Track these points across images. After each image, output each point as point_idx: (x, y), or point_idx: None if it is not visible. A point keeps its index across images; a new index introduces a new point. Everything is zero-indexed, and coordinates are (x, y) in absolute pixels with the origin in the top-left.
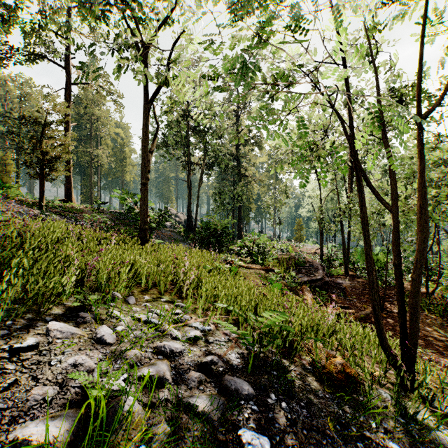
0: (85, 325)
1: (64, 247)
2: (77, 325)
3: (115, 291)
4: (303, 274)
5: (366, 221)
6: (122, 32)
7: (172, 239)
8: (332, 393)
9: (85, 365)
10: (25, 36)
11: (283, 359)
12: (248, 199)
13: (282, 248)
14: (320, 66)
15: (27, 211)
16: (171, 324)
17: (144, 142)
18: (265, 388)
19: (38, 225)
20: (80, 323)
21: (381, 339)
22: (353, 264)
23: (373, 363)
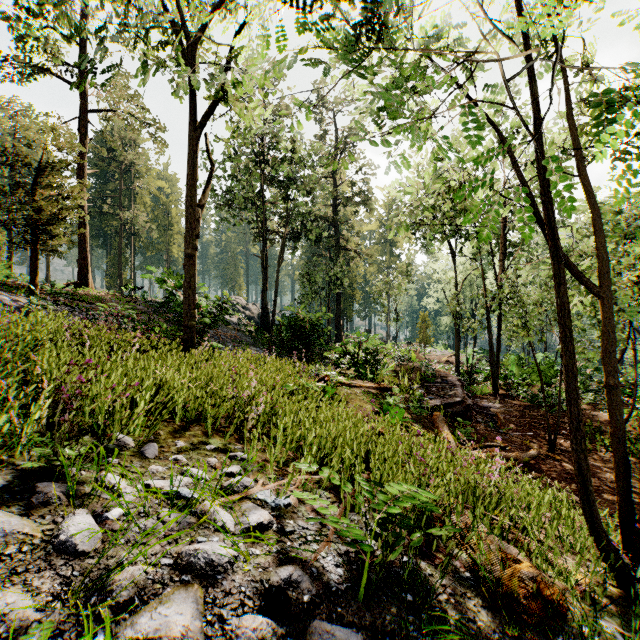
0: (46, 509)
1: (45, 356)
2: (27, 512)
3: (124, 434)
4: (434, 395)
5: (567, 311)
6: (150, 8)
7: (238, 342)
8: (519, 638)
9: (10, 616)
10: (17, 37)
11: (421, 560)
12: (351, 283)
13: (401, 356)
14: (478, 46)
15: (8, 299)
16: (218, 497)
17: (190, 190)
18: (394, 639)
19: (7, 320)
20: (35, 505)
21: (591, 520)
22: (505, 378)
23: (578, 563)
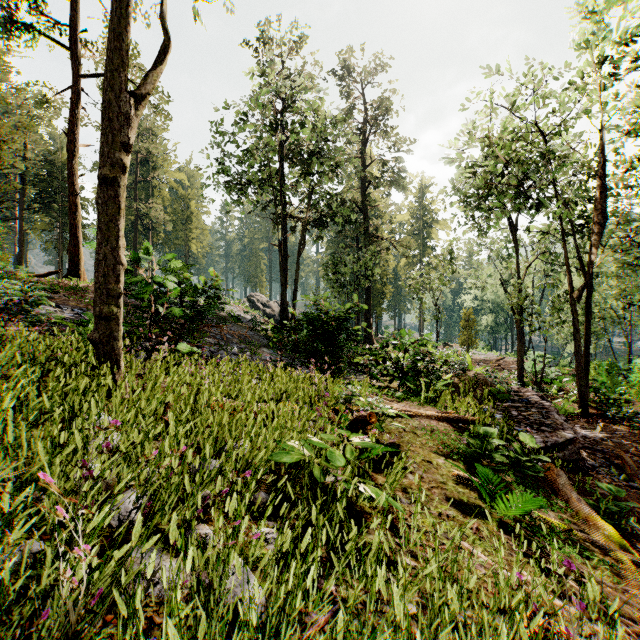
0: None
1: None
2: None
3: None
4: (523, 425)
5: None
6: None
7: (246, 343)
8: None
9: None
10: None
11: None
12: (380, 278)
13: (460, 363)
14: None
15: None
16: None
17: (109, 57)
18: None
19: None
20: None
21: None
22: (597, 393)
23: None
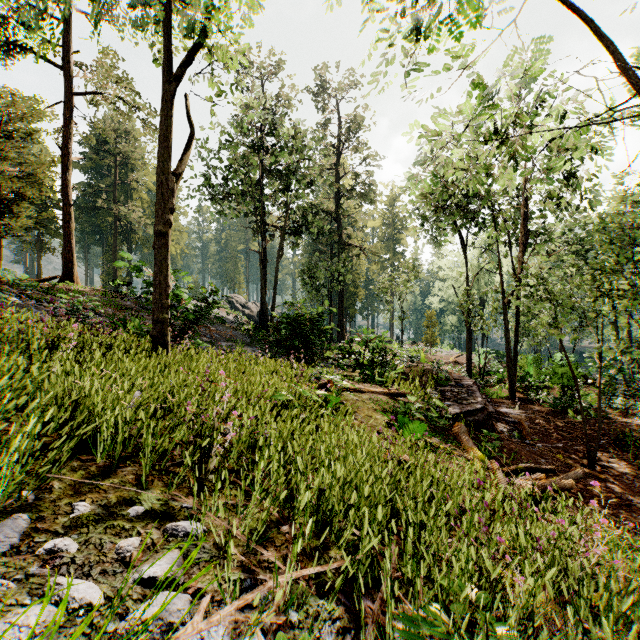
0: None
1: None
2: None
3: None
4: (450, 400)
5: None
6: None
7: (233, 341)
8: None
9: None
10: None
11: None
12: (354, 281)
13: (411, 356)
14: None
15: None
16: None
17: (161, 153)
18: None
19: None
20: None
21: None
22: (523, 380)
23: None
